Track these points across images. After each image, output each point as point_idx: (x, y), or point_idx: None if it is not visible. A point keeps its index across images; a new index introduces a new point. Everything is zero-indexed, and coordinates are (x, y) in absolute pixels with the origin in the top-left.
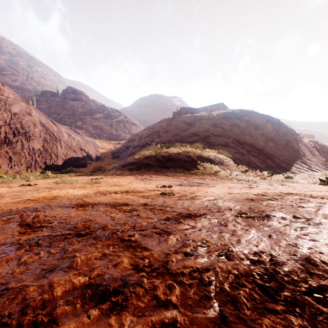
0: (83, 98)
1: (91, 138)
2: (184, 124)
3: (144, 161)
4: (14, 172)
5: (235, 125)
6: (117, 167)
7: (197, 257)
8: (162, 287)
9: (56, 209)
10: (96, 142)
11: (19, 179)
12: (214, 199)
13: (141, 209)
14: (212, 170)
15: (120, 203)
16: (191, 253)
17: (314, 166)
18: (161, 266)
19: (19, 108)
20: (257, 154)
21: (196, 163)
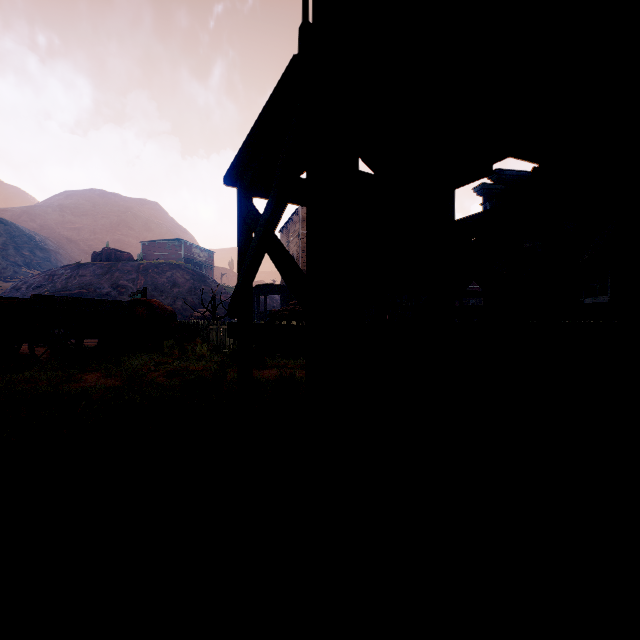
0: None
1: None
2: (93, 275)
3: None
4: None
5: (151, 282)
6: None
7: None
8: None
9: None
10: None
11: None
12: None
13: None
14: None
15: None
16: None
17: None
18: None
19: None
20: None
21: None
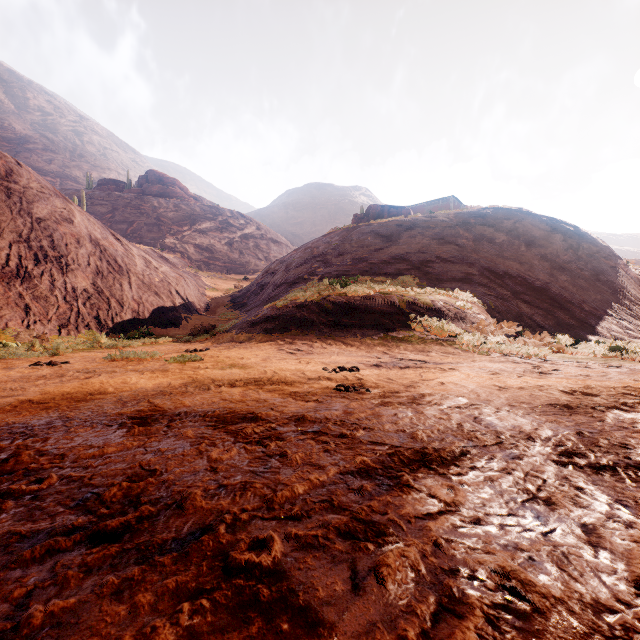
0: (177, 192)
1: (192, 269)
2: (378, 238)
3: (295, 314)
4: (31, 336)
5: (484, 239)
6: (239, 326)
7: None
8: None
9: (77, 432)
10: (201, 276)
11: (40, 350)
12: (471, 403)
13: (290, 433)
14: (443, 333)
15: (240, 413)
16: None
17: None
18: None
19: (49, 209)
20: (535, 298)
21: (406, 318)
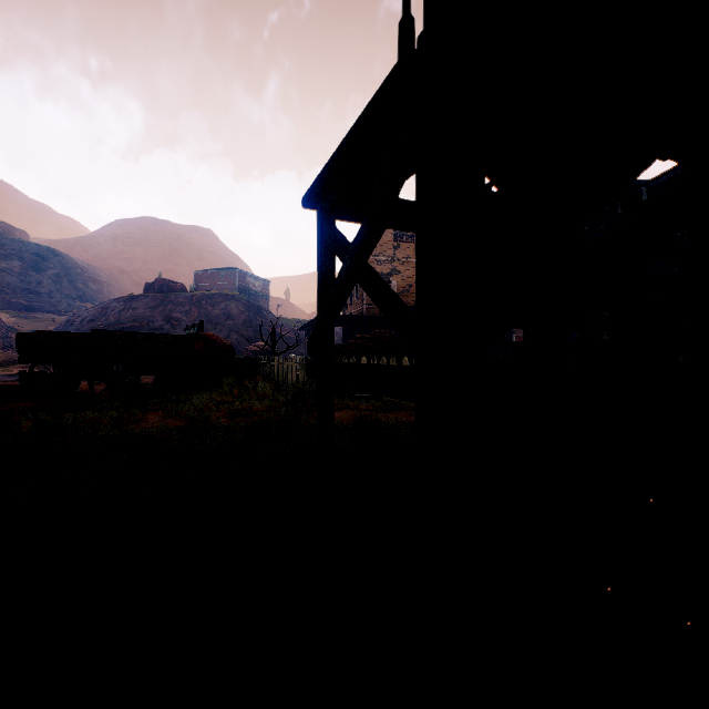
0: None
1: None
2: (146, 307)
3: None
4: None
5: (205, 314)
6: None
7: None
8: None
9: None
10: (4, 318)
11: None
12: None
13: None
14: None
15: None
16: None
17: None
18: None
19: None
20: None
21: None
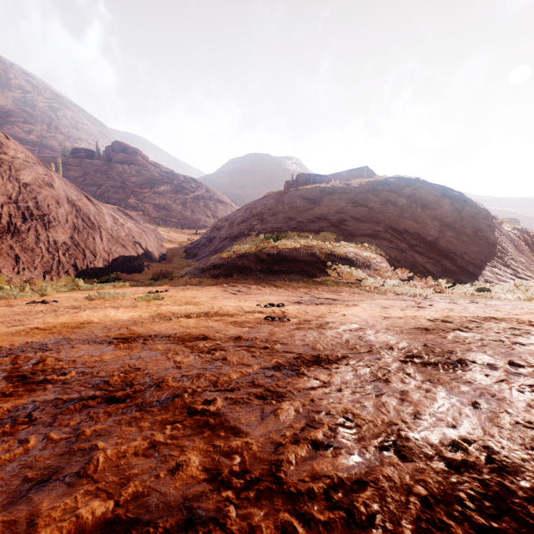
0: (139, 160)
1: (151, 225)
2: (304, 201)
3: (237, 262)
4: (22, 280)
5: (389, 203)
6: (192, 272)
7: (337, 451)
8: (268, 530)
9: (80, 347)
10: (160, 231)
11: (30, 291)
12: (360, 328)
13: (230, 347)
14: (352, 278)
15: (194, 335)
16: (326, 443)
17: (523, 270)
18: (265, 474)
19: (33, 175)
20: (426, 250)
21: (324, 266)
